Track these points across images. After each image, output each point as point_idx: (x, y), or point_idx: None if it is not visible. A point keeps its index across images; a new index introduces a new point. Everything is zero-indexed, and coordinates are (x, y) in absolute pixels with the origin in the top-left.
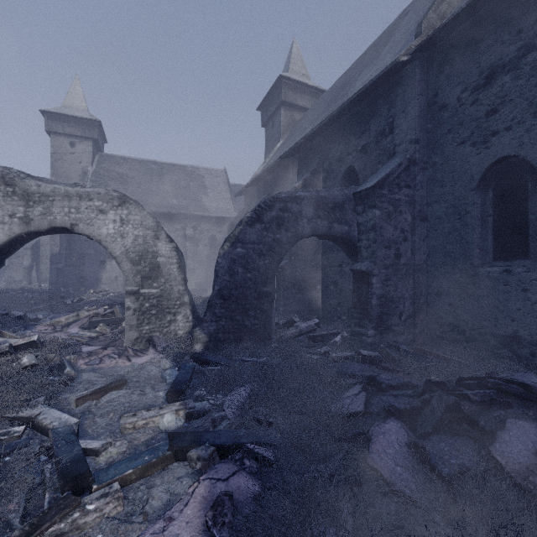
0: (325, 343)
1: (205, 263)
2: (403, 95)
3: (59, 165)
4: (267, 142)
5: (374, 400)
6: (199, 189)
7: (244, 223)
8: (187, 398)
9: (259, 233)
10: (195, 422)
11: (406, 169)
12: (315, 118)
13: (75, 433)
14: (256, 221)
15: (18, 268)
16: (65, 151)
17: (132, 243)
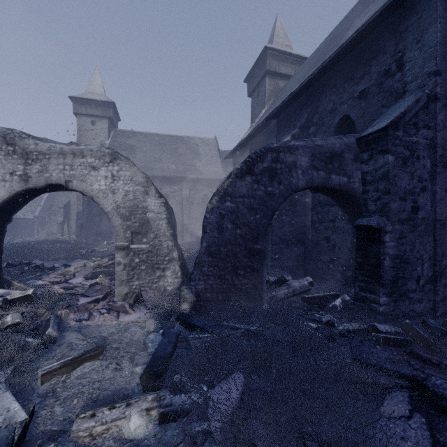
0: (322, 306)
1: (199, 218)
2: (417, 22)
3: (83, 140)
4: (252, 110)
5: (443, 435)
6: (193, 155)
7: (233, 175)
8: (164, 384)
9: (250, 186)
10: (171, 428)
11: (425, 106)
12: (301, 78)
13: (10, 445)
14: (246, 173)
15: (54, 223)
16: (87, 128)
17: (123, 199)
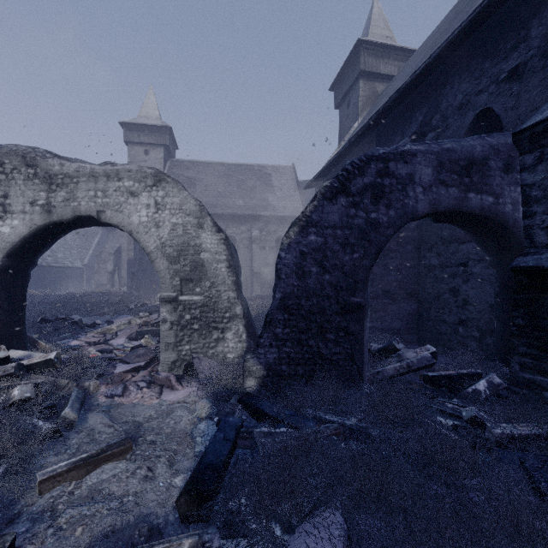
0: (455, 390)
1: (272, 266)
2: None
3: None
4: (341, 125)
5: None
6: (265, 188)
7: (320, 196)
8: (213, 515)
9: (344, 211)
10: None
11: None
12: (410, 71)
13: None
14: (338, 193)
15: (104, 273)
16: (140, 159)
17: (170, 234)
